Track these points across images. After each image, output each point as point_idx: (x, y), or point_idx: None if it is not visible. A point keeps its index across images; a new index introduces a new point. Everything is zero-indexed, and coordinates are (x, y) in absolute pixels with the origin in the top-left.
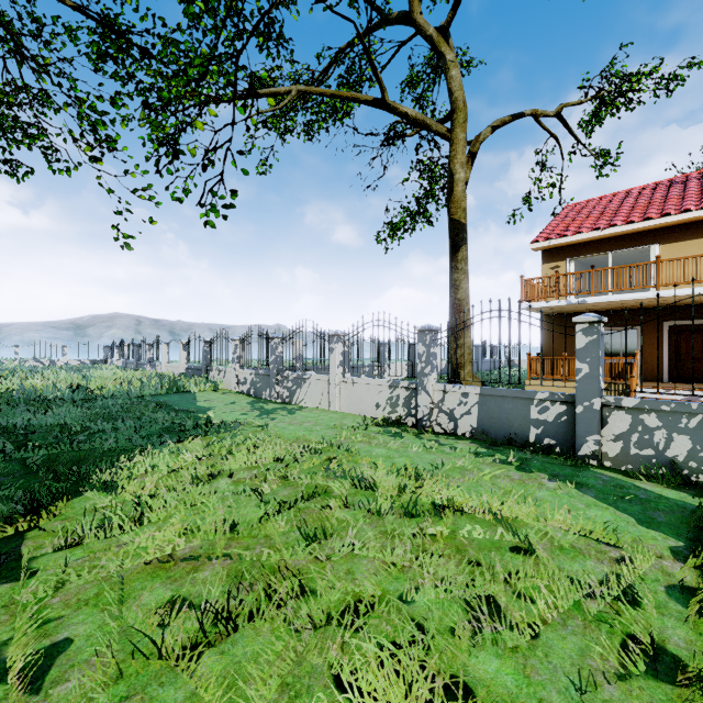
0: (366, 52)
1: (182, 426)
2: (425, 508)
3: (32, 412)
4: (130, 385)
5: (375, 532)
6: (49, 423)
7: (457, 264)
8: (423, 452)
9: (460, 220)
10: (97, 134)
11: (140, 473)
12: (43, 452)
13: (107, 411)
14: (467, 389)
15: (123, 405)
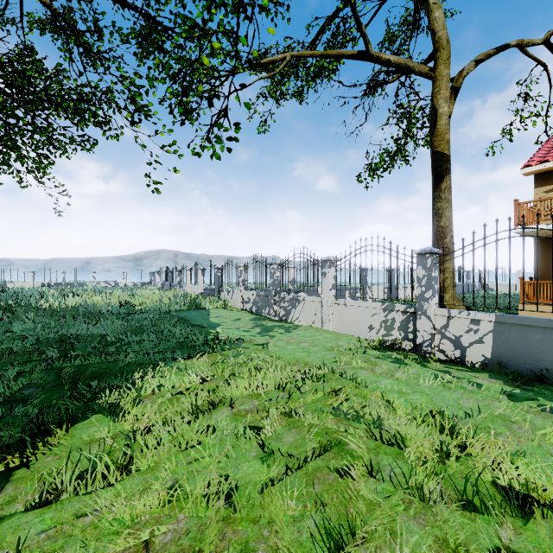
0: (352, 9)
1: (194, 342)
2: (486, 491)
3: (86, 323)
4: (160, 302)
5: (427, 539)
6: (94, 334)
7: (440, 193)
8: (439, 387)
9: (444, 151)
10: (136, 105)
11: (147, 394)
12: (78, 362)
13: (139, 324)
14: (478, 315)
15: (153, 319)
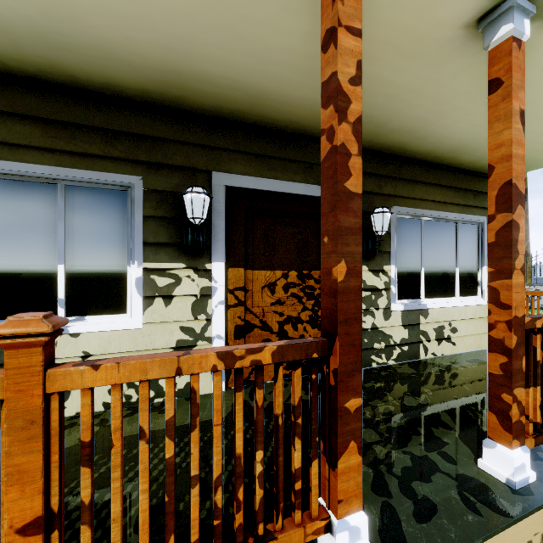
0: None
1: None
2: None
3: None
4: None
5: None
6: None
7: None
8: None
9: None
10: None
11: None
12: None
13: None
14: (538, 287)
15: None
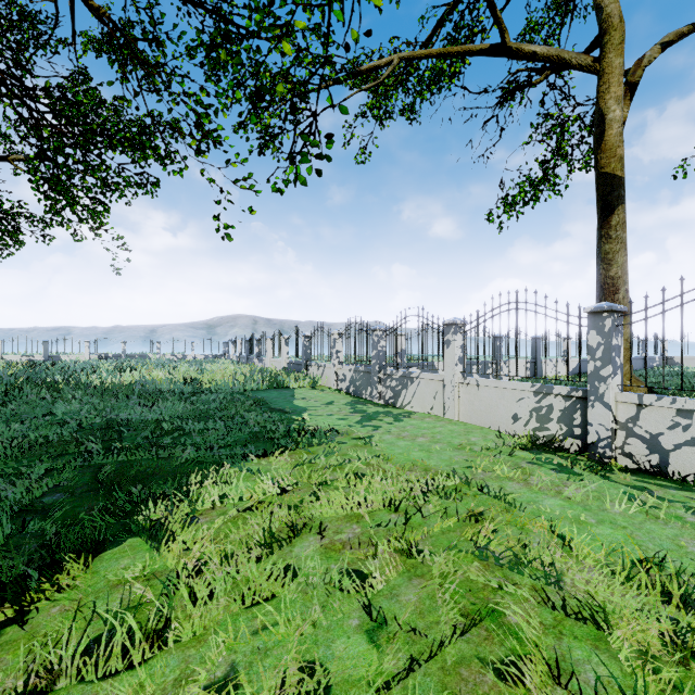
0: None
1: (272, 433)
2: None
3: (141, 405)
4: (233, 379)
5: None
6: (148, 419)
7: (609, 231)
8: (638, 515)
9: (615, 172)
10: (203, 130)
11: (204, 508)
12: (122, 457)
13: (205, 407)
14: (690, 404)
15: (223, 401)
